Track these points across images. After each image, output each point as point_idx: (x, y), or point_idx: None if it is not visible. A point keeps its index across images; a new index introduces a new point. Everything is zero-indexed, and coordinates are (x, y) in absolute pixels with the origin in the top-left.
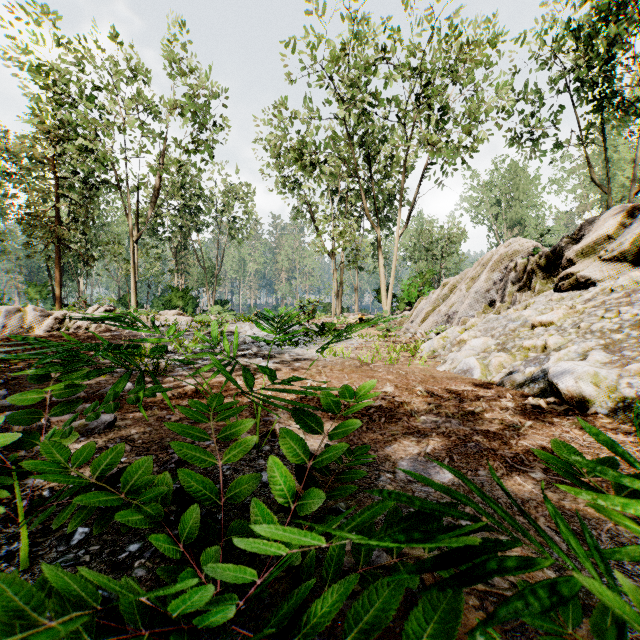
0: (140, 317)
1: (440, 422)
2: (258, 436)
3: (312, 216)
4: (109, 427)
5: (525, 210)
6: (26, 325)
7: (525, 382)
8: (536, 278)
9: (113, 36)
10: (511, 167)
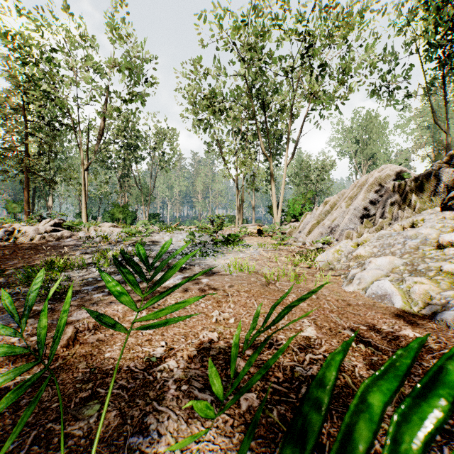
0: (82, 228)
1: None
2: None
3: (220, 151)
4: None
5: (377, 147)
6: None
7: None
8: (415, 197)
9: (65, 8)
10: (366, 116)
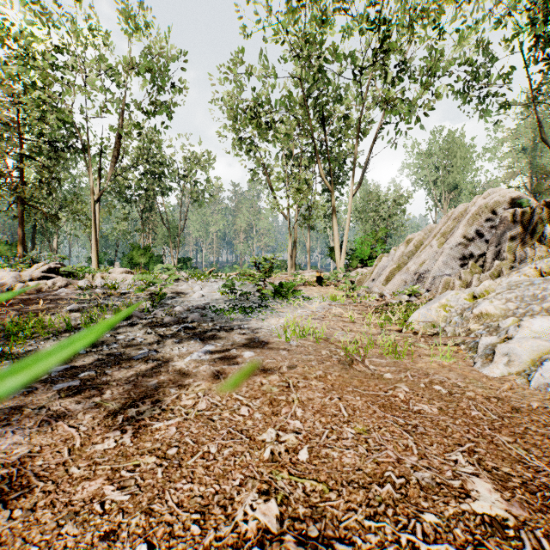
0: (86, 275)
1: None
2: None
3: (267, 178)
4: None
5: (461, 176)
6: None
7: None
8: None
9: None
10: (448, 137)
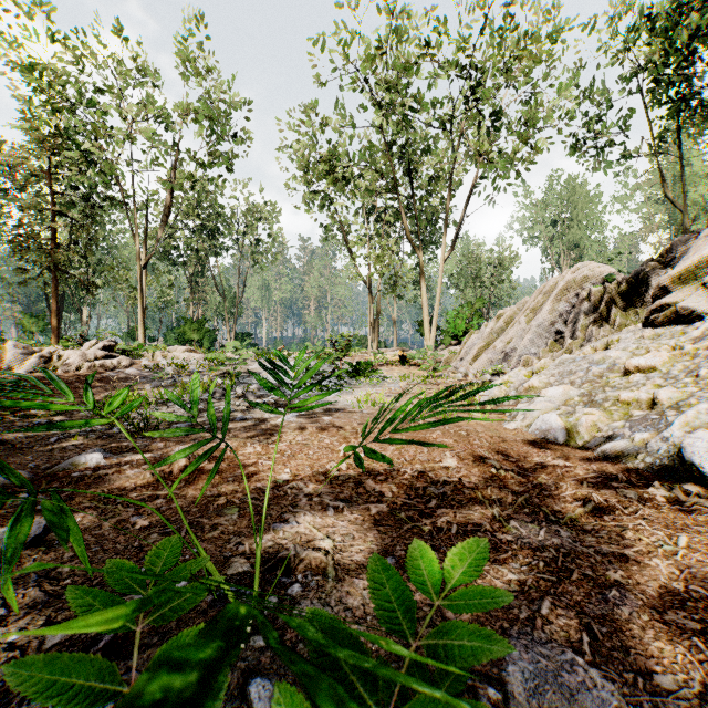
0: (144, 354)
1: (542, 534)
2: (258, 581)
3: (345, 238)
4: (34, 545)
5: (584, 232)
6: (5, 365)
7: (636, 453)
8: (616, 309)
9: (115, 29)
10: (568, 183)
